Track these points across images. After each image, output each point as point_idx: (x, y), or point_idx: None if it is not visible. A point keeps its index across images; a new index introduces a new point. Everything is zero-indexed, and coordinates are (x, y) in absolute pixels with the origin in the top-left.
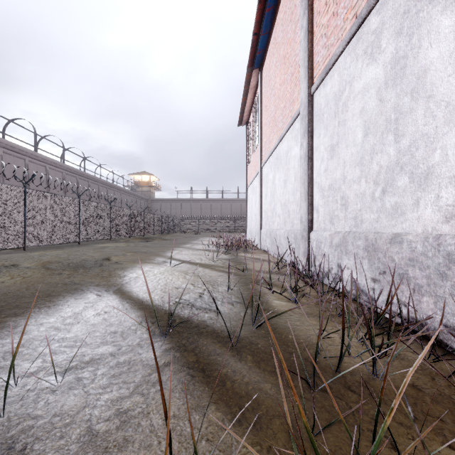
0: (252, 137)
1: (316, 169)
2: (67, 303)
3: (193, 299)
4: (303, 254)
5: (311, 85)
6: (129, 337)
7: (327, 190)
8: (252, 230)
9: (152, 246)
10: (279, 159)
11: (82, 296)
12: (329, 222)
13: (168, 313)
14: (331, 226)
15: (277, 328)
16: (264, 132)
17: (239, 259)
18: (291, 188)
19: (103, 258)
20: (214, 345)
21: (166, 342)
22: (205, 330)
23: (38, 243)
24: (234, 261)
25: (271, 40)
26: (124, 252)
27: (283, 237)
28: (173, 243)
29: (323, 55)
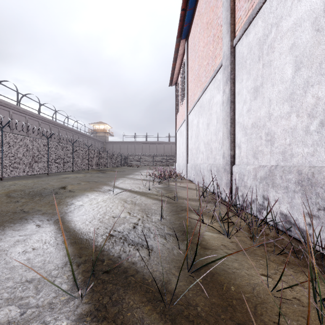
0: (179, 93)
1: (238, 111)
2: (1, 236)
3: (126, 231)
4: (226, 184)
5: (233, 38)
6: (43, 290)
7: (250, 128)
8: (180, 164)
9: (103, 176)
10: (203, 107)
11: (22, 226)
12: (252, 156)
13: (97, 251)
14: (255, 160)
15: (215, 274)
16: (189, 88)
17: (170, 188)
18: (214, 129)
19: (60, 187)
20: (142, 307)
21: (84, 300)
22: (134, 280)
23: (13, 174)
24: (167, 189)
25: (196, 13)
26: (79, 181)
27: (206, 169)
28: (115, 175)
29: (245, 8)
